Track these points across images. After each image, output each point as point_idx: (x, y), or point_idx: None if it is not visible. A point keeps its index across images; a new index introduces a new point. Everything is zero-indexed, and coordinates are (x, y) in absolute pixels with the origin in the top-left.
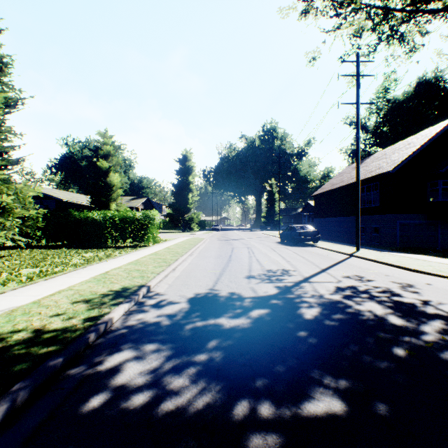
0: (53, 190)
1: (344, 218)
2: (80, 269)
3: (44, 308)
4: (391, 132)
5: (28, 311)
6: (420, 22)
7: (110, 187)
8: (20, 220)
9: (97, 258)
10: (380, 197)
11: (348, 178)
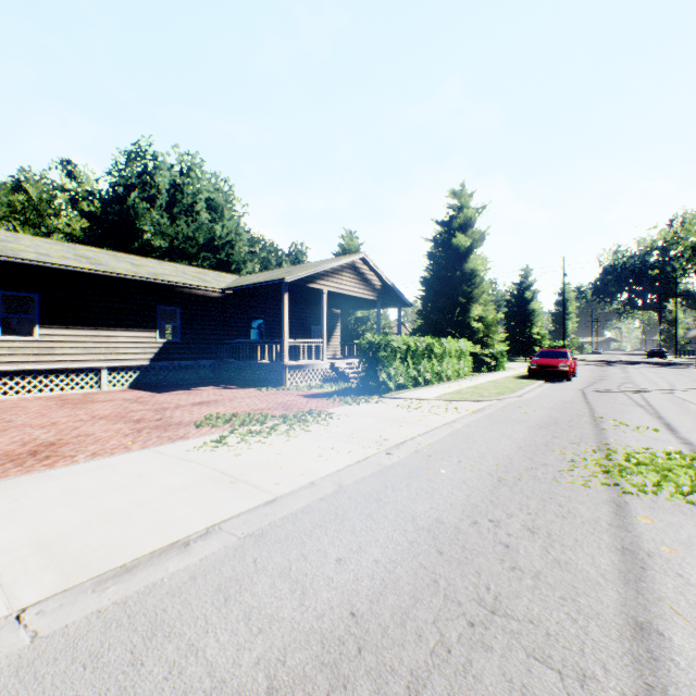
0: None
1: None
2: None
3: None
4: None
5: None
6: None
7: None
8: None
9: None
10: None
11: None
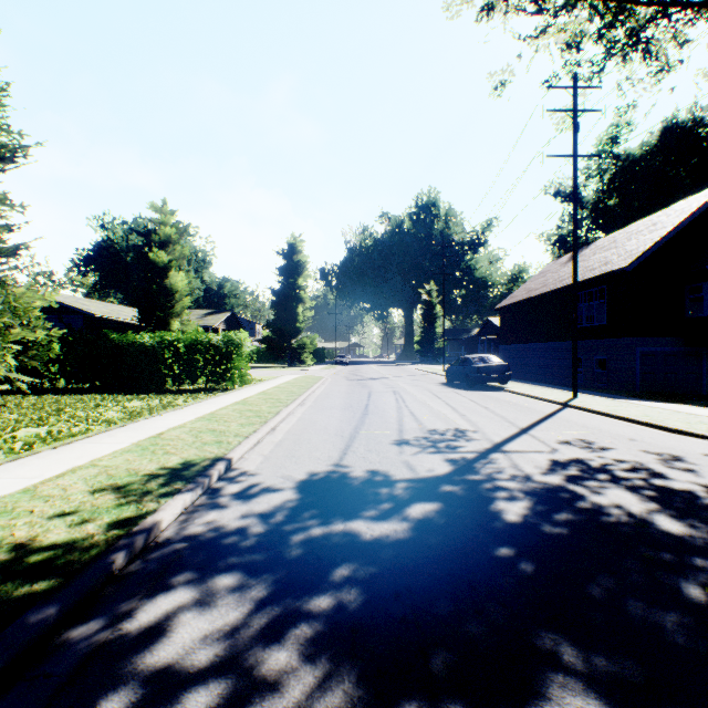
0: (80, 299)
1: (549, 344)
2: (115, 429)
3: (41, 501)
4: (622, 207)
5: (11, 507)
6: (677, 22)
7: (171, 294)
8: (20, 348)
9: (147, 410)
10: (608, 311)
11: (554, 281)
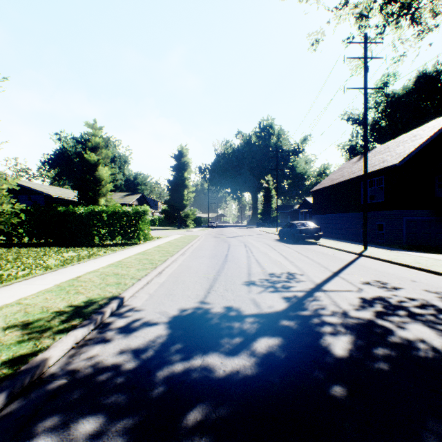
0: (43, 185)
1: (345, 214)
2: (47, 273)
3: None
4: (390, 127)
5: None
6: None
7: (99, 181)
8: None
9: (76, 258)
10: (385, 192)
11: (349, 173)
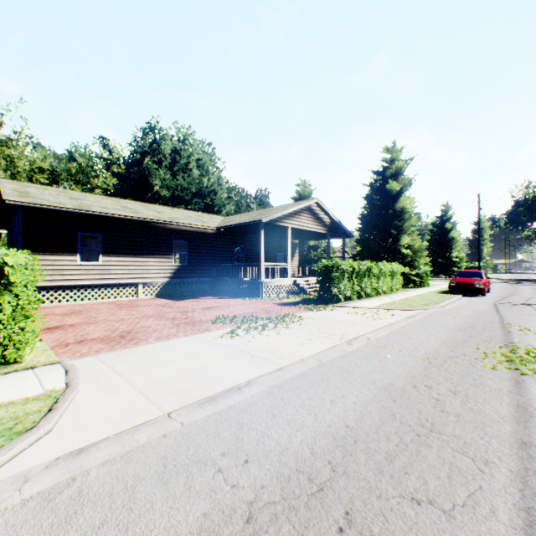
0: None
1: None
2: None
3: None
4: None
5: None
6: None
7: None
8: None
9: None
10: None
11: None
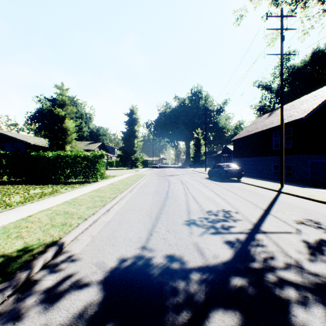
0: (25, 135)
1: (259, 158)
2: (3, 212)
3: None
4: (291, 92)
5: None
6: None
7: (66, 131)
8: None
9: (38, 196)
10: (293, 140)
11: (262, 126)
